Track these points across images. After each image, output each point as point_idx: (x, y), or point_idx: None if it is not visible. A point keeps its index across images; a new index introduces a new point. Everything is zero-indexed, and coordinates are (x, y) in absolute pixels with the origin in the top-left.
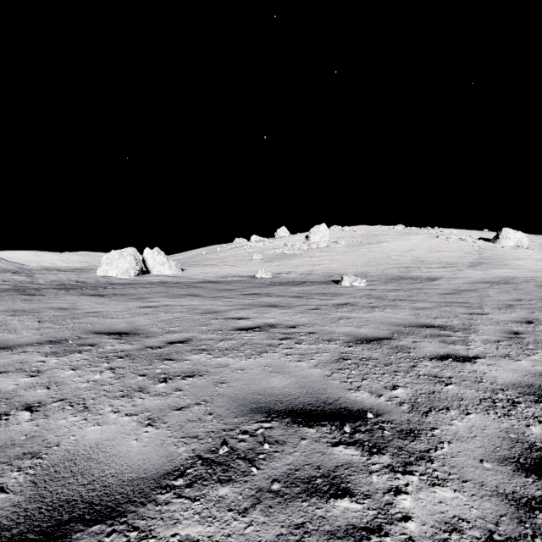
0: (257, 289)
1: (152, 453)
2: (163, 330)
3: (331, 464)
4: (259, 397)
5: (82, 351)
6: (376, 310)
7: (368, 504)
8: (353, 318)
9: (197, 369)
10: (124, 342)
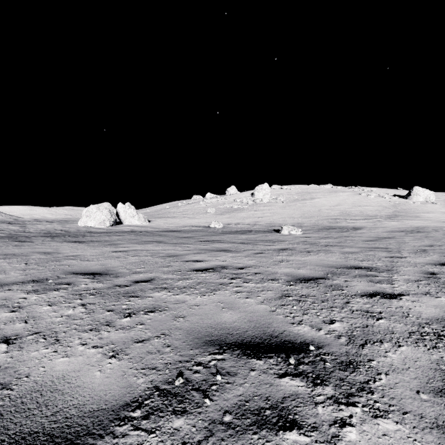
0: (210, 236)
1: (114, 384)
2: (131, 271)
3: (279, 395)
4: (212, 330)
5: (59, 289)
6: (311, 254)
7: (316, 436)
8: (292, 260)
9: (158, 305)
10: (96, 281)
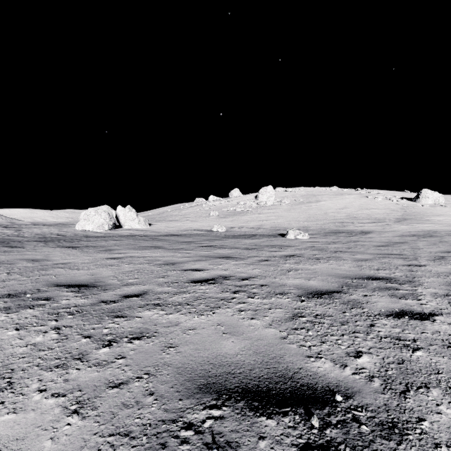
0: (213, 241)
1: None
2: (122, 282)
3: None
4: (209, 368)
5: (36, 306)
6: (321, 261)
7: None
8: (301, 269)
9: (147, 329)
10: (80, 296)
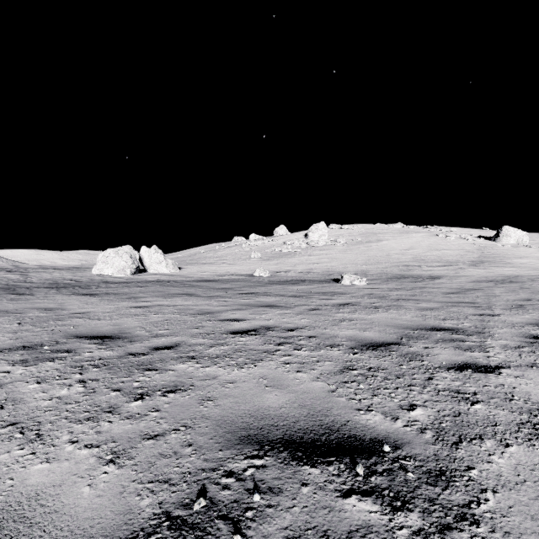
0: (254, 288)
1: (106, 508)
2: (151, 334)
3: (342, 528)
4: (251, 421)
5: (56, 358)
6: (379, 311)
7: None
8: (356, 319)
9: (181, 382)
10: (104, 348)
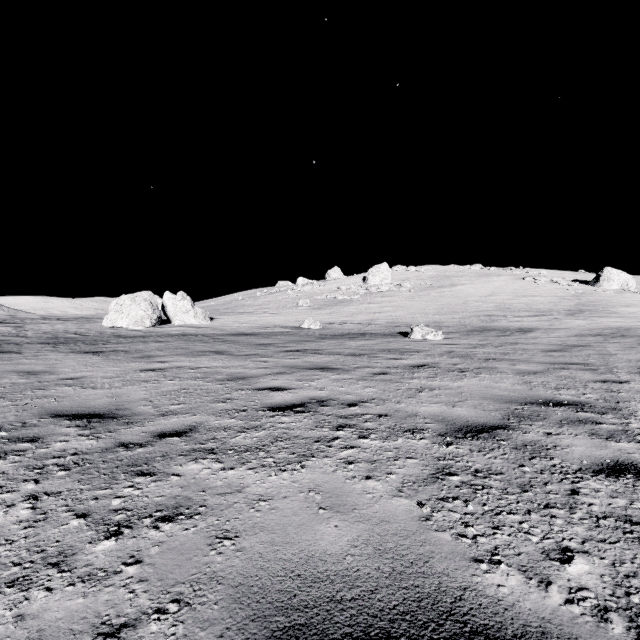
0: (302, 343)
1: None
2: (159, 410)
3: None
4: (294, 587)
5: (10, 452)
6: (467, 375)
7: None
8: (438, 388)
9: (187, 499)
10: (87, 434)
